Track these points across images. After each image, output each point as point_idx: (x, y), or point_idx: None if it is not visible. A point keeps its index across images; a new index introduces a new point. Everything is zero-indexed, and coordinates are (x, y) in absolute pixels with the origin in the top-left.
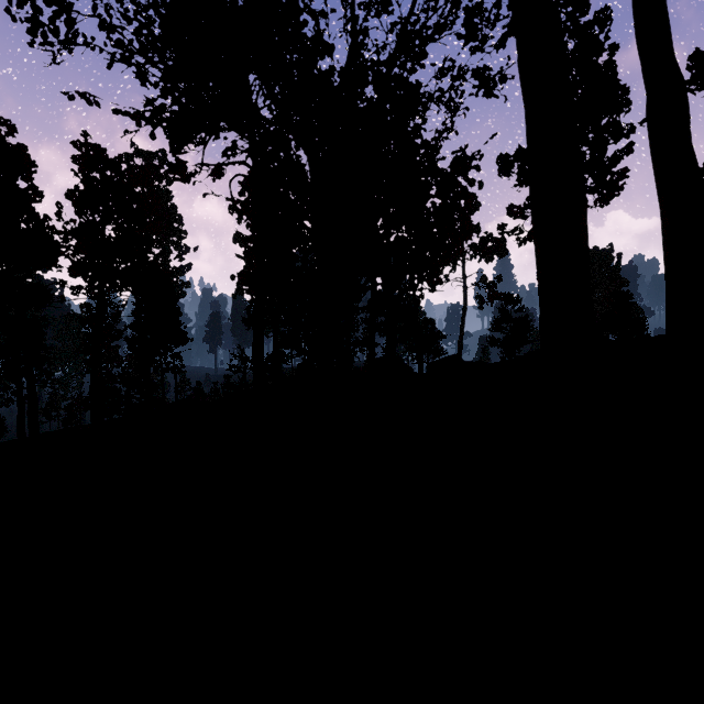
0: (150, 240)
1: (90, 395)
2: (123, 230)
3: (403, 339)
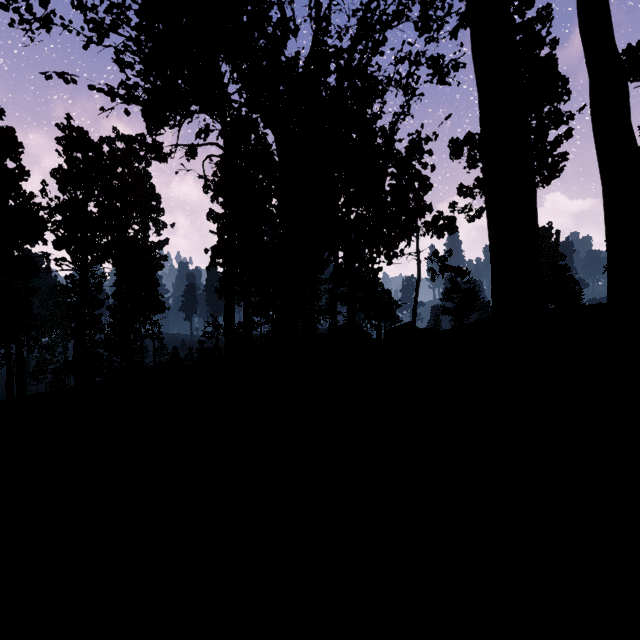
0: (129, 216)
1: (73, 359)
2: (104, 206)
3: (362, 308)
